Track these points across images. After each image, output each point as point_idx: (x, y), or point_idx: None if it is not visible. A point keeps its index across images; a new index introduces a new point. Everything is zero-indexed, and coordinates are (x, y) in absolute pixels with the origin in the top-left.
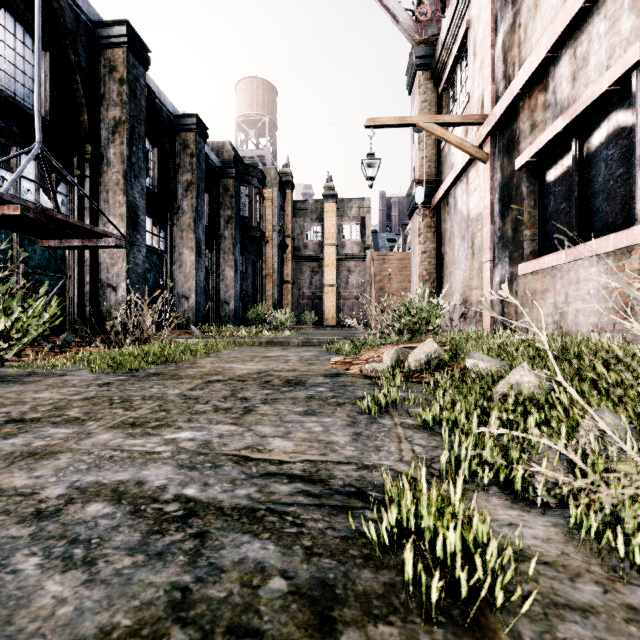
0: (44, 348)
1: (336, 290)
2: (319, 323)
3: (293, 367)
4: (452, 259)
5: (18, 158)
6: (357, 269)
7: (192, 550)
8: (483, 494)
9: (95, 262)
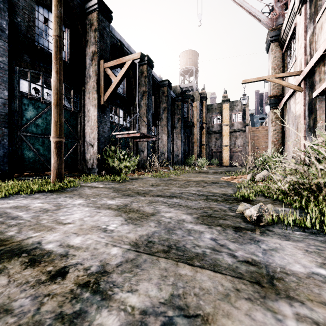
0: (136, 171)
1: (229, 148)
2: (219, 164)
3: (212, 179)
4: (288, 134)
5: (119, 111)
6: (240, 136)
7: (206, 197)
8: (259, 197)
9: (137, 142)
